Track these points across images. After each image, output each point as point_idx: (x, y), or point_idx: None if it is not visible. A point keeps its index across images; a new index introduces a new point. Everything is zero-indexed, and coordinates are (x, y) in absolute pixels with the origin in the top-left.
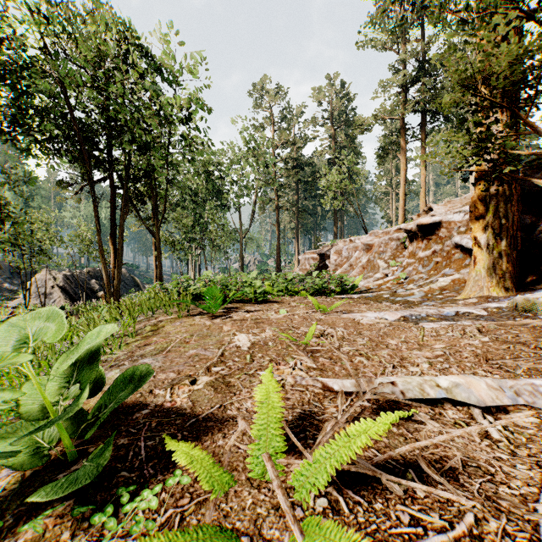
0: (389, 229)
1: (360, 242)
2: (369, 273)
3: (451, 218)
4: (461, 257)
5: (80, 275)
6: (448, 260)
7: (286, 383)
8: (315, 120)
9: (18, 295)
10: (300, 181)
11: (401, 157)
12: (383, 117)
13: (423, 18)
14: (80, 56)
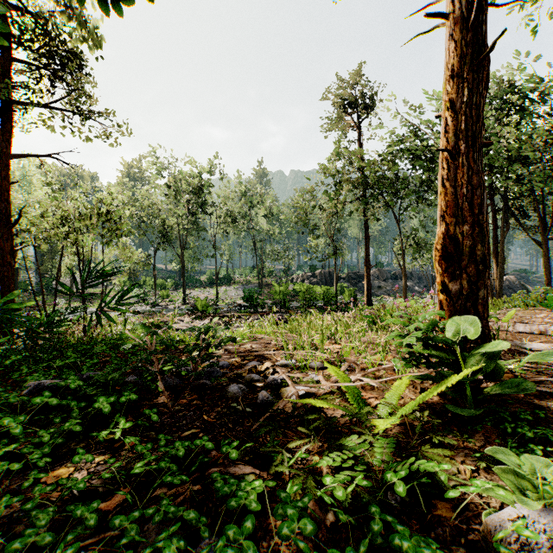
0: None
1: None
2: None
3: None
4: None
5: None
6: None
7: (535, 321)
8: None
9: (422, 295)
10: None
11: None
12: None
13: None
14: None
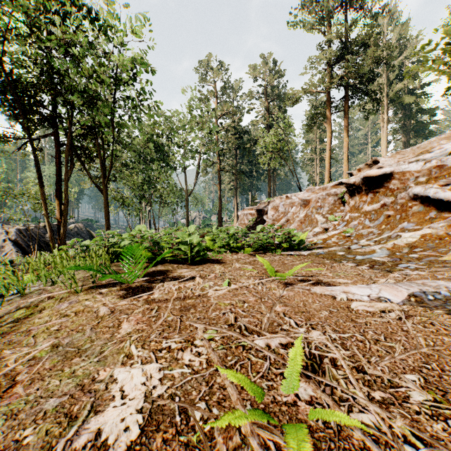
0: (326, 185)
1: (296, 198)
2: (308, 228)
3: (406, 168)
4: (422, 210)
5: (35, 229)
6: (403, 213)
7: None
8: (252, 94)
9: None
10: (239, 147)
11: (327, 125)
12: (311, 90)
13: (346, 4)
14: (13, 1)
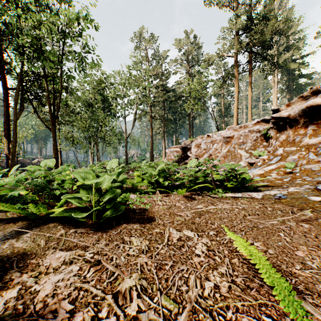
0: (248, 123)
1: (217, 136)
2: (231, 162)
3: None
4: None
5: (1, 163)
6: None
7: None
8: (176, 60)
9: None
10: (166, 100)
11: (235, 82)
12: (223, 55)
13: None
14: None
